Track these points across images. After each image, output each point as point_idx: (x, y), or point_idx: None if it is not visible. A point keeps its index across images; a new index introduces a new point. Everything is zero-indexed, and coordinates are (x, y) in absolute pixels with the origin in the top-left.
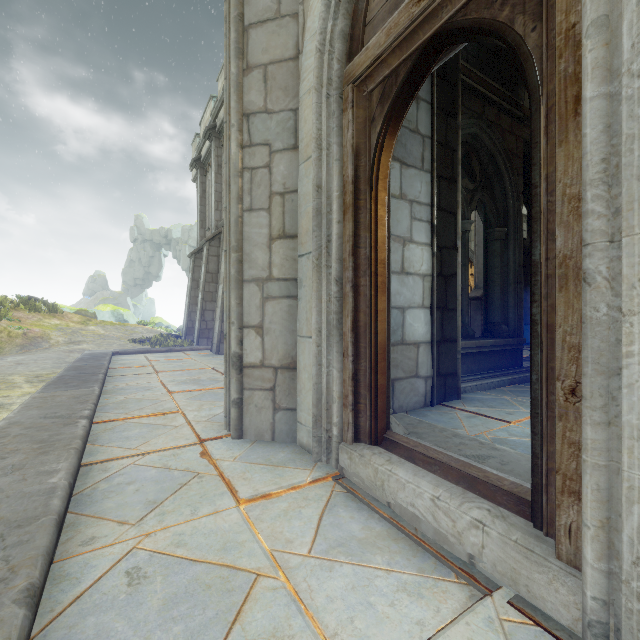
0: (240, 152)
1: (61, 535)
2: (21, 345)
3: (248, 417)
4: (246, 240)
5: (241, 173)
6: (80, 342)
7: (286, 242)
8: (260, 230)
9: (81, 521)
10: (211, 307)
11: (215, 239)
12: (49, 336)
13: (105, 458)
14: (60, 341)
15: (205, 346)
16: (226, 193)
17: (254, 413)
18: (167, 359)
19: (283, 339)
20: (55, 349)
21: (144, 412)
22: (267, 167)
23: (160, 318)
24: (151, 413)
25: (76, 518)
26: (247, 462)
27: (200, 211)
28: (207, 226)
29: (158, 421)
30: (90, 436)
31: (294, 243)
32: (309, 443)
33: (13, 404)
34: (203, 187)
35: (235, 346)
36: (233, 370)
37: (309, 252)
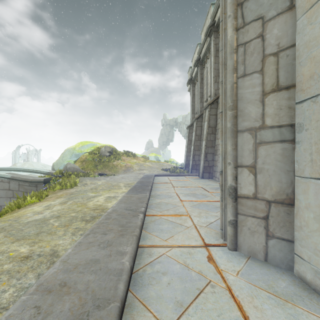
0: (235, 34)
1: (122, 315)
2: (124, 170)
3: (241, 236)
4: (240, 100)
5: (236, 50)
6: (143, 169)
7: (280, 94)
8: (253, 89)
9: (135, 304)
10: (197, 153)
11: (200, 118)
12: (133, 166)
13: (150, 244)
14: (136, 169)
15: (195, 173)
16: (221, 71)
17: (247, 234)
18: (177, 180)
19: (276, 177)
20: (134, 172)
21: (169, 212)
22: (259, 36)
23: (173, 159)
24: (173, 214)
25: (132, 299)
26: (250, 282)
27: (192, 105)
28: (195, 112)
29: (177, 220)
30: (144, 224)
31: (289, 93)
32: (316, 283)
33: (118, 197)
34: (193, 92)
35: (231, 180)
36: (229, 198)
37: (315, 95)
